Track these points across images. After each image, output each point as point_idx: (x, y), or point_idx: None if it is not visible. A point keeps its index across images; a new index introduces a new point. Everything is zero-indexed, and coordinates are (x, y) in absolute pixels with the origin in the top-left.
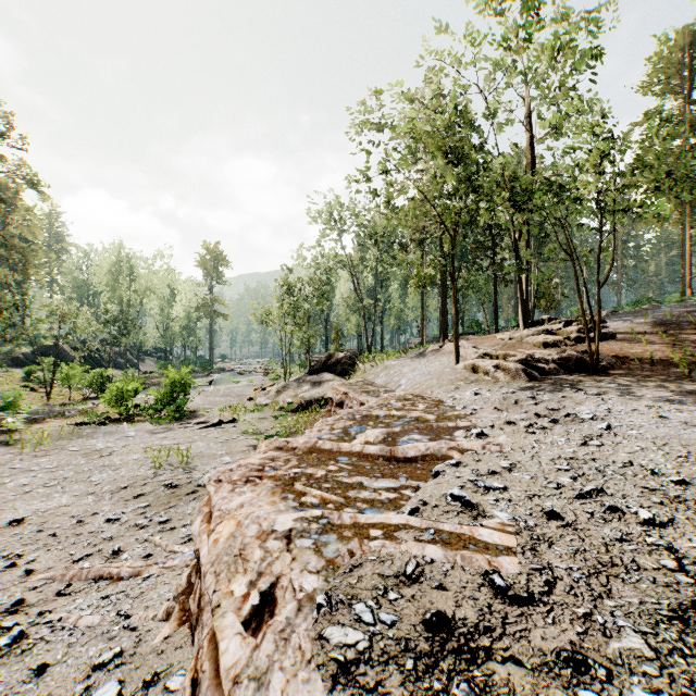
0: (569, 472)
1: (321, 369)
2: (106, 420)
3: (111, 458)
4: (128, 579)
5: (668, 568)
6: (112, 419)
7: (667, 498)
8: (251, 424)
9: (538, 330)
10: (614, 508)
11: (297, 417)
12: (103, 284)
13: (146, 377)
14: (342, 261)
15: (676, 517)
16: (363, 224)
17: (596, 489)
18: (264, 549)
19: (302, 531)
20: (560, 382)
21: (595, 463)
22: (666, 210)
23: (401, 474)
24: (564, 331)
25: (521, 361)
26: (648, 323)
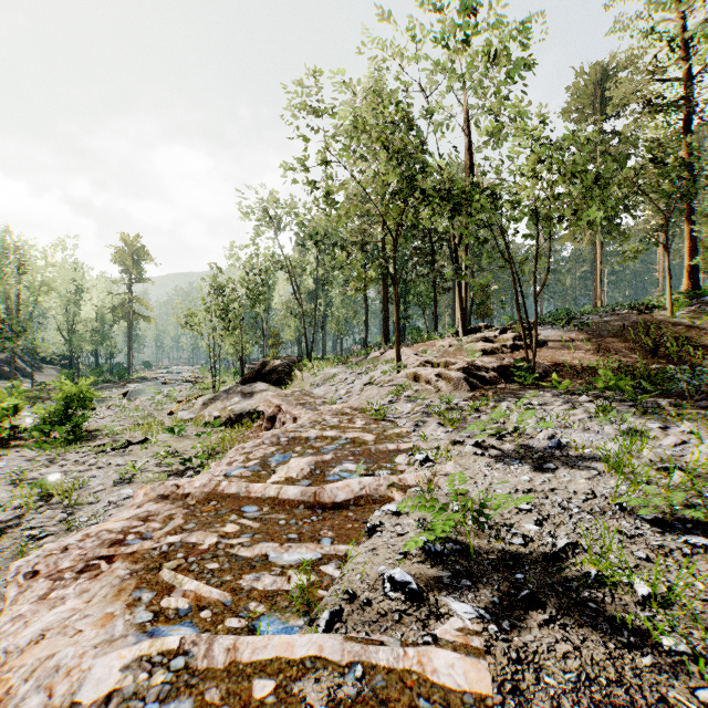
0: (532, 514)
1: (254, 378)
2: None
3: None
4: None
5: None
6: None
7: (651, 549)
8: (166, 445)
9: (477, 337)
10: (603, 579)
11: (223, 433)
12: None
13: (42, 390)
14: (279, 261)
15: (674, 583)
16: (303, 223)
17: (572, 544)
18: None
19: (132, 694)
20: (501, 391)
21: (556, 496)
22: (597, 219)
23: (326, 532)
24: (501, 338)
25: (462, 369)
26: (574, 331)
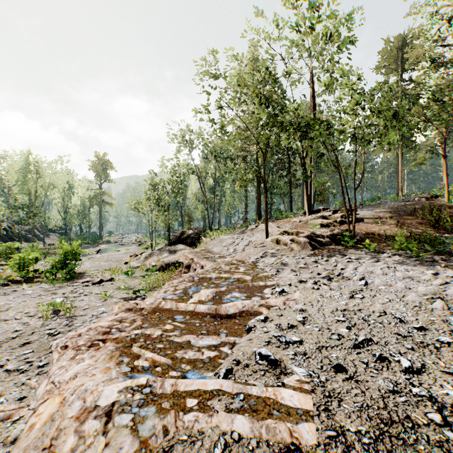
0: (345, 323)
1: (176, 241)
2: (10, 281)
3: (8, 313)
4: (0, 422)
5: (435, 422)
6: (16, 280)
7: (415, 344)
8: (124, 282)
9: (317, 216)
10: (383, 358)
11: (158, 275)
12: (15, 180)
13: (49, 248)
14: (192, 168)
15: (426, 362)
16: (206, 144)
17: (367, 339)
18: (79, 434)
19: (125, 404)
20: (332, 250)
21: (361, 314)
22: (395, 140)
23: (222, 330)
24: (333, 216)
25: (307, 236)
26: (382, 212)
